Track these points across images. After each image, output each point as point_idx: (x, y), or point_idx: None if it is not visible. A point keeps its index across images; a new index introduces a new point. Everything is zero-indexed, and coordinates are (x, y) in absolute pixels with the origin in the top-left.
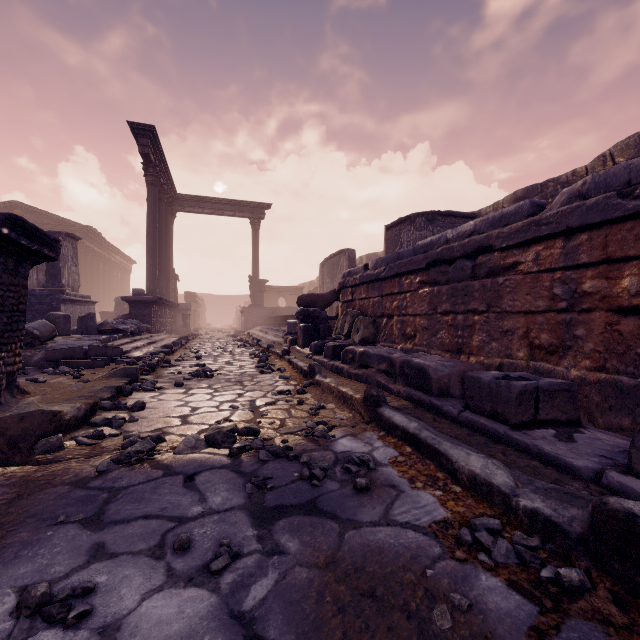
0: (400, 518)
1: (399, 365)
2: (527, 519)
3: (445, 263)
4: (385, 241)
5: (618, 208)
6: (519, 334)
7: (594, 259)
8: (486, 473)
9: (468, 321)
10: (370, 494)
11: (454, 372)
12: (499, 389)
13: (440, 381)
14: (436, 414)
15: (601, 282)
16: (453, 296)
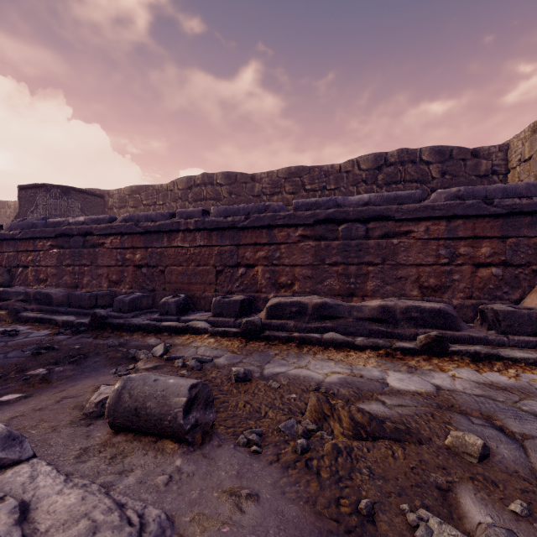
0: (32, 336)
1: (33, 295)
2: (77, 325)
3: (68, 236)
4: (19, 198)
5: (135, 229)
6: (105, 276)
7: (129, 246)
8: (68, 319)
9: (82, 270)
10: (18, 336)
11: (66, 294)
12: (82, 296)
13: (58, 299)
14: (55, 313)
15: (132, 255)
16: (73, 256)
